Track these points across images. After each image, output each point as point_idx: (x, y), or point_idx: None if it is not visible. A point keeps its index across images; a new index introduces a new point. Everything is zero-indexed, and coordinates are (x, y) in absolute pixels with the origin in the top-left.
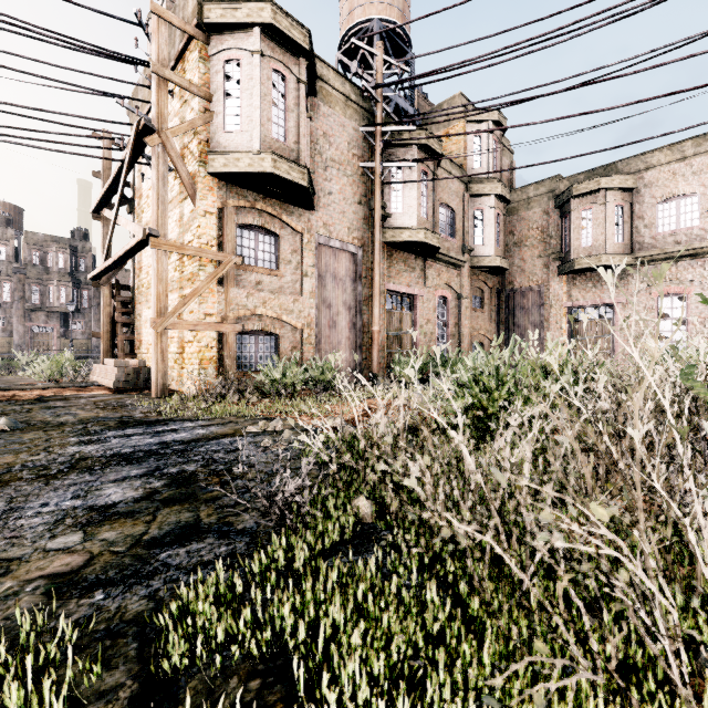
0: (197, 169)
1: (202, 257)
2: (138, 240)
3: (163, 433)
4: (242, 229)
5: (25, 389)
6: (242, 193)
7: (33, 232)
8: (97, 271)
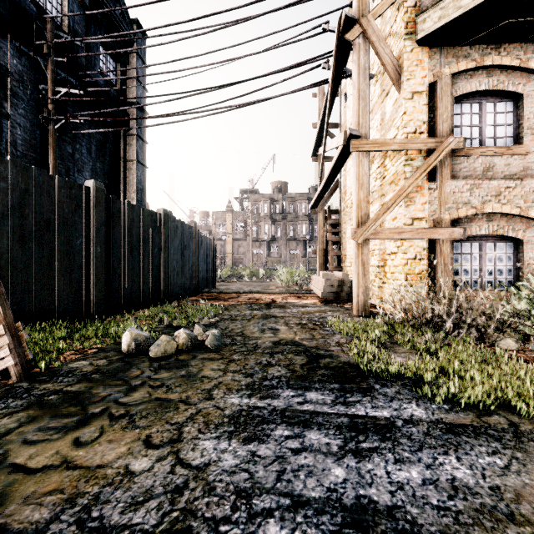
0: (402, 46)
1: (409, 149)
2: (340, 150)
3: (363, 434)
4: (461, 104)
5: (269, 293)
6: (462, 52)
7: (290, 193)
8: (313, 200)
